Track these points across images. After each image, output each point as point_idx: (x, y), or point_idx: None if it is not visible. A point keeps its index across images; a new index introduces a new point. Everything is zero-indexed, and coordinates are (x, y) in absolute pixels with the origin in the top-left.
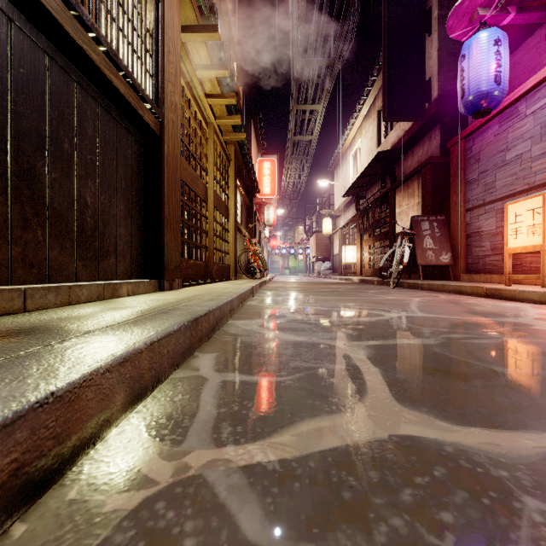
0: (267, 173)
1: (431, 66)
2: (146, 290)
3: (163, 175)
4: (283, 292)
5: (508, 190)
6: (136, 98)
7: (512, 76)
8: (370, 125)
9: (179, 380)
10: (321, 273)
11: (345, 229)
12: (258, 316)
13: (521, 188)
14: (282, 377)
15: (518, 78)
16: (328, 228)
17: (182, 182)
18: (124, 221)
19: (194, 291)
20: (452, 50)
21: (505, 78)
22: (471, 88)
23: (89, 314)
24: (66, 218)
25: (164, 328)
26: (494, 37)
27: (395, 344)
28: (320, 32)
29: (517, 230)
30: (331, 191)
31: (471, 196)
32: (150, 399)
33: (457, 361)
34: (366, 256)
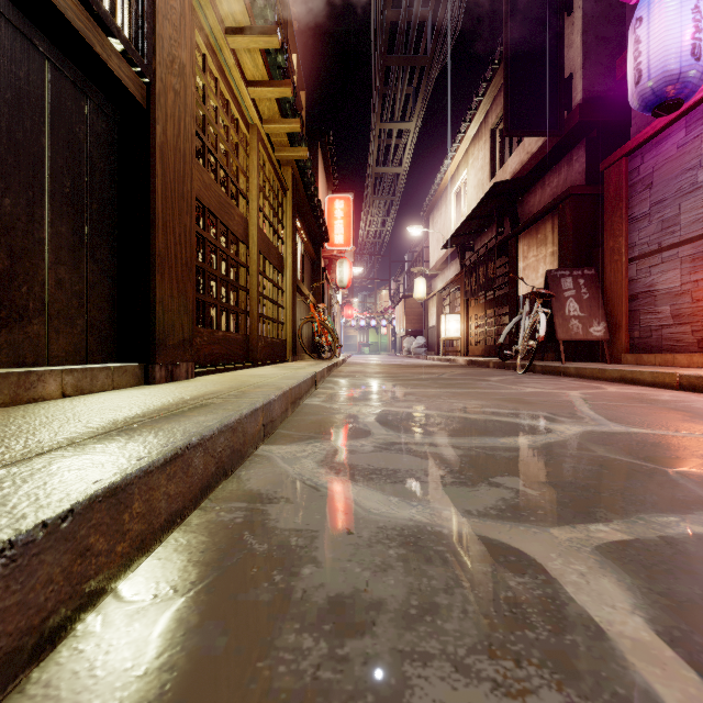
0: (340, 216)
1: (572, 58)
2: (113, 383)
3: (153, 179)
4: (363, 380)
5: (701, 227)
6: (85, 18)
7: None
8: (480, 150)
9: None
10: (411, 352)
11: (445, 293)
12: (318, 434)
13: None
14: None
15: None
16: (422, 291)
17: (203, 207)
18: (71, 255)
19: (209, 383)
20: (603, 35)
21: None
22: (652, 67)
23: None
24: None
25: None
26: None
27: (668, 539)
28: (413, 18)
29: None
30: (424, 243)
31: (638, 239)
32: None
33: None
34: (474, 328)
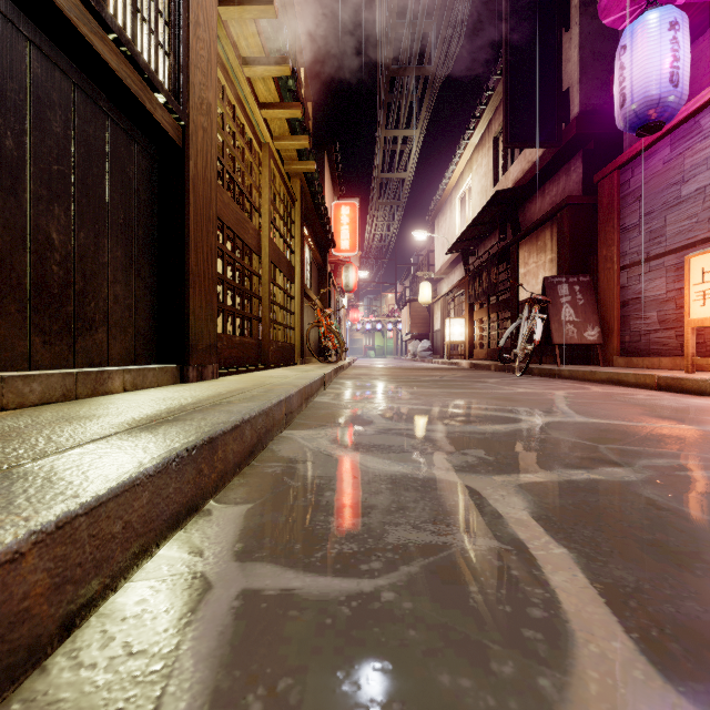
0: (346, 222)
1: (569, 72)
2: (158, 381)
3: (187, 207)
4: (368, 381)
5: (684, 239)
6: (139, 82)
7: (689, 79)
8: (484, 157)
9: (147, 591)
10: (417, 355)
11: (450, 297)
12: (329, 423)
13: (705, 234)
14: (373, 578)
15: (698, 82)
16: (427, 295)
17: (223, 224)
18: (124, 275)
19: (234, 382)
20: (599, 50)
21: (684, 78)
22: (635, 92)
23: (7, 432)
24: (8, 264)
25: (115, 476)
26: (669, 19)
27: (569, 481)
28: (417, 30)
29: (705, 294)
30: (430, 247)
31: (628, 248)
32: (47, 670)
33: (709, 526)
34: (478, 332)
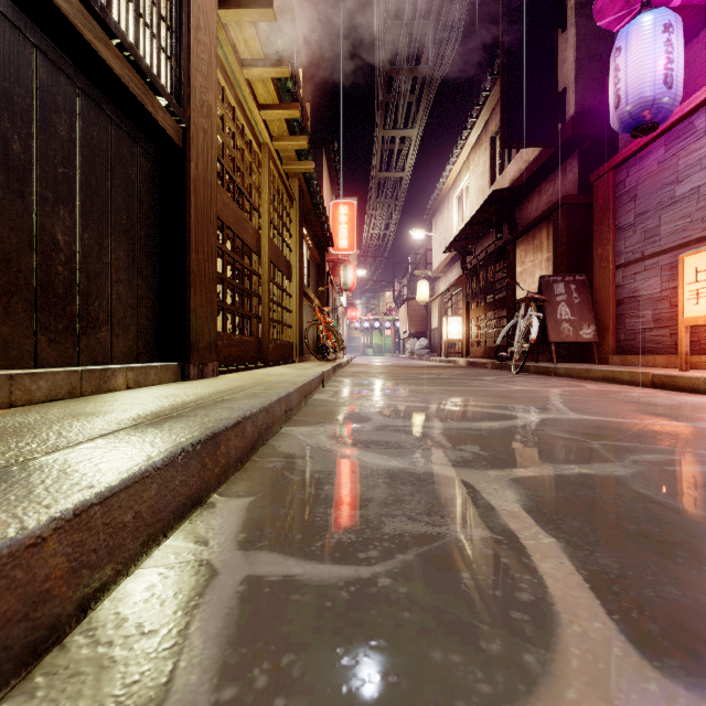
0: (344, 221)
1: (565, 72)
2: (159, 379)
3: (188, 208)
4: (366, 379)
5: (678, 238)
6: (141, 86)
7: (683, 80)
8: (481, 157)
9: (157, 577)
10: (414, 353)
11: (447, 296)
12: (328, 420)
13: (699, 234)
14: (370, 565)
15: (692, 83)
16: (425, 294)
17: (223, 224)
18: (126, 274)
19: (234, 380)
20: (595, 51)
21: (678, 79)
22: (630, 93)
23: (18, 428)
24: (15, 265)
25: (126, 469)
26: (663, 21)
27: (561, 475)
28: (414, 31)
29: (698, 293)
30: (428, 246)
31: (624, 248)
32: (67, 647)
33: (694, 517)
34: (475, 330)
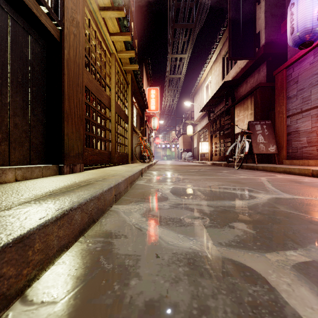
0: (153, 97)
1: (260, 24)
2: (42, 174)
3: (63, 75)
4: (164, 172)
5: None
6: None
7: None
8: (217, 67)
9: None
10: (186, 159)
11: (201, 132)
12: (142, 199)
13: None
14: None
15: None
16: (190, 131)
17: (89, 91)
18: (21, 112)
19: (90, 174)
20: (274, 13)
21: None
22: (299, 26)
23: None
24: None
25: None
26: None
27: None
28: (186, 6)
29: None
30: (192, 110)
31: (291, 107)
32: None
33: None
34: (214, 148)
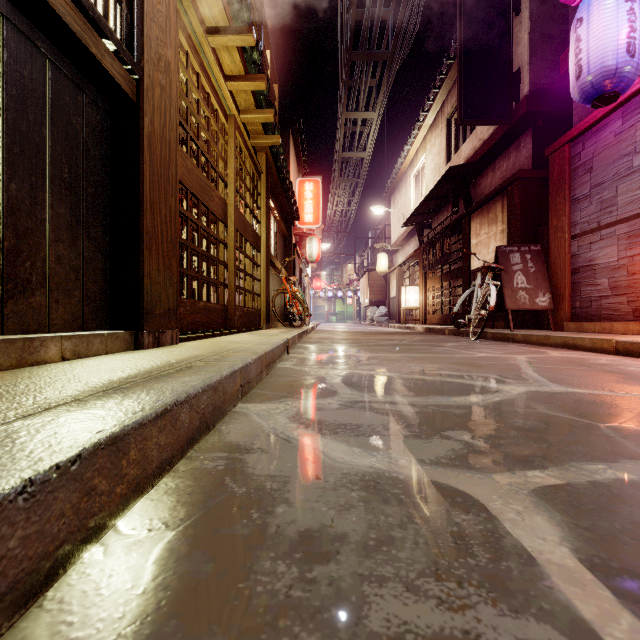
0: (309, 197)
1: (519, 54)
2: (106, 348)
3: (142, 165)
4: (330, 345)
5: (636, 207)
6: (82, 23)
7: None
8: (437, 137)
9: None
10: (375, 320)
11: (405, 267)
12: (290, 394)
13: None
14: None
15: None
16: (384, 265)
17: (186, 190)
18: (69, 234)
19: (192, 348)
20: (548, 33)
21: None
22: (592, 63)
23: None
24: None
25: None
26: None
27: (595, 483)
28: (376, 17)
29: None
30: (386, 222)
31: (579, 218)
32: None
33: None
34: (431, 299)
